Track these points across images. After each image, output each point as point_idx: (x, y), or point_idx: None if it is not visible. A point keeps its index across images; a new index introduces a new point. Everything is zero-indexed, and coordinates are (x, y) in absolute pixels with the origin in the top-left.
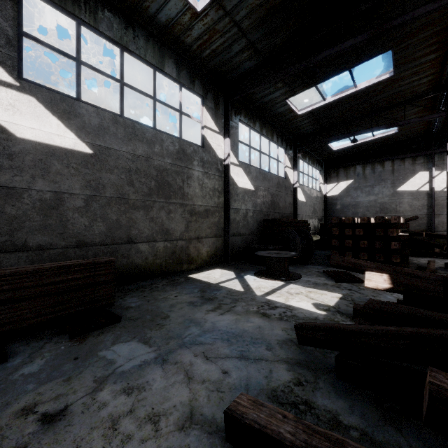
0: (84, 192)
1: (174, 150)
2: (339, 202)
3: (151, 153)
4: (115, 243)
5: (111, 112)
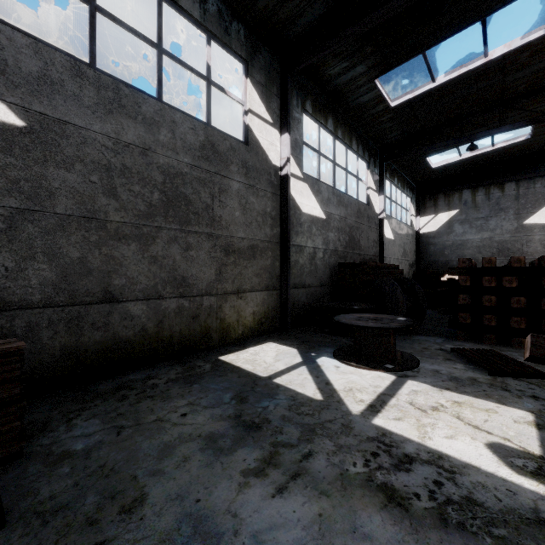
0: (3, 202)
1: (196, 143)
2: (437, 241)
3: (153, 142)
4: (78, 303)
5: (69, 55)
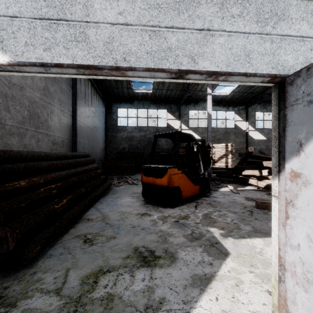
0: None
1: (223, 132)
2: None
3: (215, 135)
4: None
5: (205, 127)
